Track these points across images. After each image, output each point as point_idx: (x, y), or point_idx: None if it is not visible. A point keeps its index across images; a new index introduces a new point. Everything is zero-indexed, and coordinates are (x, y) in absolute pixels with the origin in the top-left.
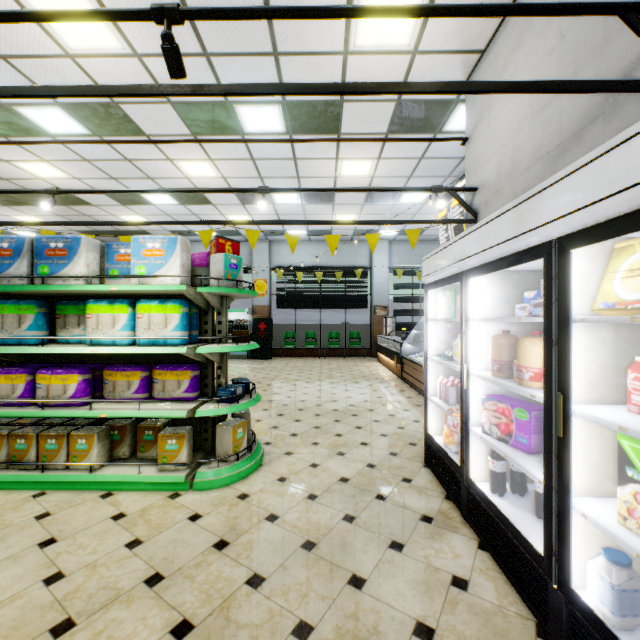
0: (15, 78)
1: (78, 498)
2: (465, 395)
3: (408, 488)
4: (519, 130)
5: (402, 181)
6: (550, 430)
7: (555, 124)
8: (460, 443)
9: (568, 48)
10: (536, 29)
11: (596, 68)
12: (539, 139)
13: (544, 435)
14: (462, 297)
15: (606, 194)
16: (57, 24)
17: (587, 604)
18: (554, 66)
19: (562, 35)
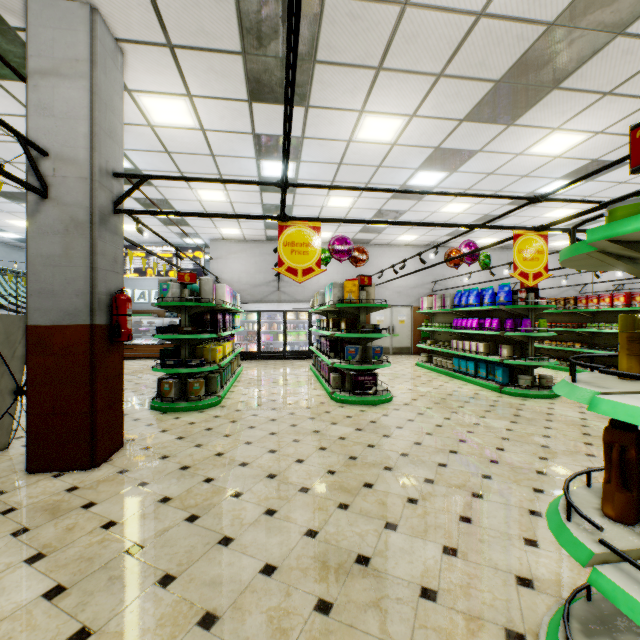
0: (162, 167)
1: (245, 374)
2: (260, 335)
3: (247, 361)
4: (242, 273)
5: (127, 235)
6: (284, 334)
7: (254, 280)
8: (258, 346)
9: (258, 267)
10: (248, 254)
11: (264, 276)
12: (249, 280)
13: (283, 335)
14: (259, 316)
15: (292, 308)
16: (211, 192)
17: (289, 350)
18: (254, 267)
19: (256, 263)
